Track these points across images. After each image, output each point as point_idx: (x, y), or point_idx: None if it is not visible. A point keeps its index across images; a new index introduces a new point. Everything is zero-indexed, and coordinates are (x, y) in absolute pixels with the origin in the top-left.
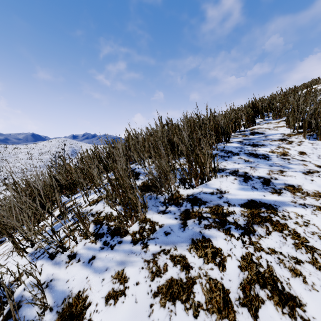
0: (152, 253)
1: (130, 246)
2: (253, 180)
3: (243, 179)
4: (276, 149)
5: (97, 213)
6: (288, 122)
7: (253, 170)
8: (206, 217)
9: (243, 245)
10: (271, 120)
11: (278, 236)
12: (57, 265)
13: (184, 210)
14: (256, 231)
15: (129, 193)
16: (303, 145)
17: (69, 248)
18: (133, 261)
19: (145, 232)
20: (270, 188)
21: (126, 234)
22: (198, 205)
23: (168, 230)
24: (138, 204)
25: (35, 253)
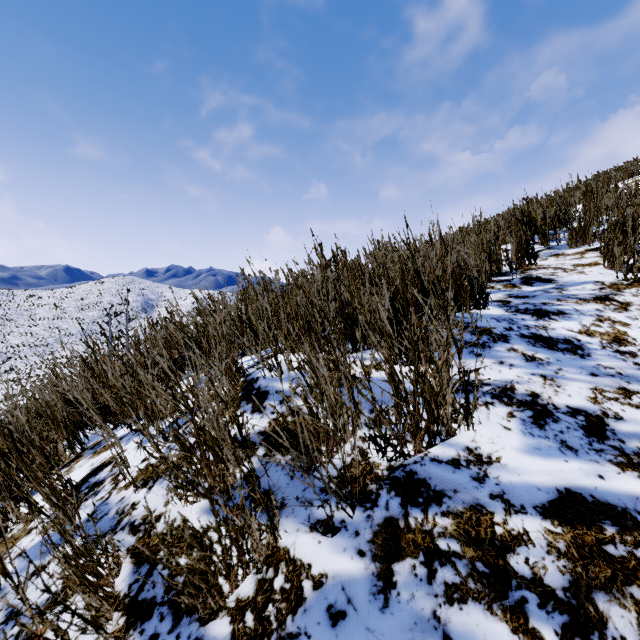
0: None
1: None
2: (557, 419)
3: (530, 417)
4: (595, 324)
5: (146, 521)
6: (609, 256)
7: (550, 386)
8: (449, 553)
9: None
10: (563, 248)
11: None
12: None
13: (383, 523)
14: (607, 623)
15: (220, 504)
16: None
17: None
18: None
19: (273, 605)
20: (609, 449)
21: (216, 610)
22: (421, 506)
23: (340, 603)
24: (250, 527)
25: None
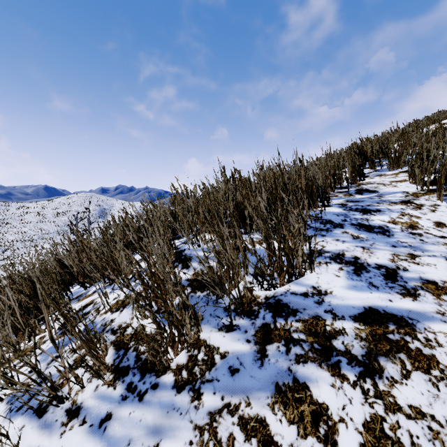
0: (208, 411)
1: (171, 394)
2: (368, 271)
3: (352, 270)
4: (399, 217)
5: (121, 328)
6: (412, 175)
7: (367, 253)
8: (299, 340)
9: (364, 397)
10: (385, 171)
11: (423, 381)
12: (47, 429)
13: (261, 326)
14: (384, 371)
15: (169, 305)
16: (439, 211)
17: (70, 396)
18: (175, 427)
19: (197, 367)
20: (398, 286)
21: (165, 370)
22: (284, 317)
23: (236, 365)
24: (185, 321)
25: (17, 397)
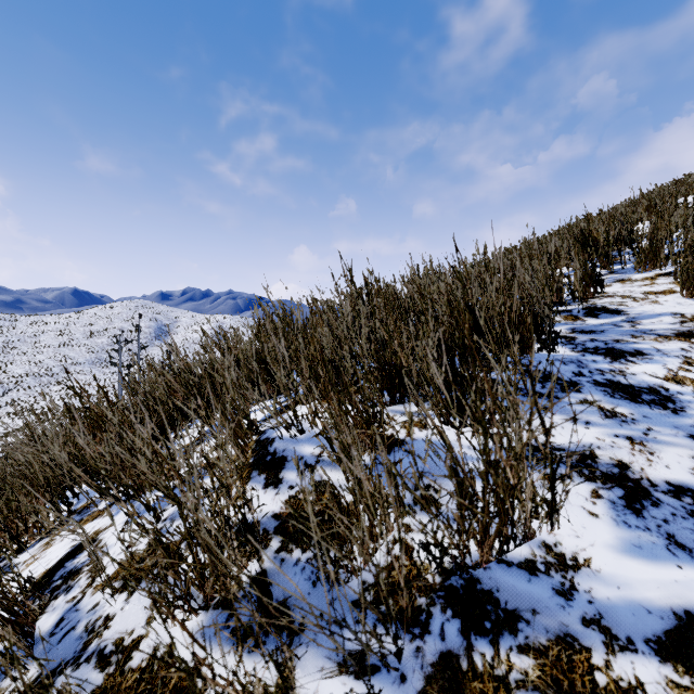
0: None
1: None
2: (657, 502)
3: (622, 498)
4: (683, 368)
5: (120, 649)
6: (688, 283)
7: (641, 453)
8: None
9: None
10: (629, 273)
11: None
12: None
13: (438, 662)
14: None
15: (205, 676)
16: None
17: None
18: None
19: None
20: None
21: None
22: (489, 635)
23: None
24: (252, 693)
25: None
